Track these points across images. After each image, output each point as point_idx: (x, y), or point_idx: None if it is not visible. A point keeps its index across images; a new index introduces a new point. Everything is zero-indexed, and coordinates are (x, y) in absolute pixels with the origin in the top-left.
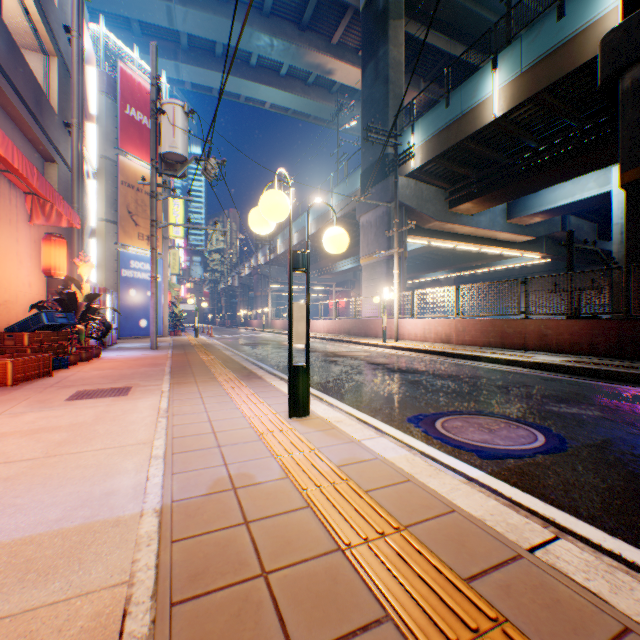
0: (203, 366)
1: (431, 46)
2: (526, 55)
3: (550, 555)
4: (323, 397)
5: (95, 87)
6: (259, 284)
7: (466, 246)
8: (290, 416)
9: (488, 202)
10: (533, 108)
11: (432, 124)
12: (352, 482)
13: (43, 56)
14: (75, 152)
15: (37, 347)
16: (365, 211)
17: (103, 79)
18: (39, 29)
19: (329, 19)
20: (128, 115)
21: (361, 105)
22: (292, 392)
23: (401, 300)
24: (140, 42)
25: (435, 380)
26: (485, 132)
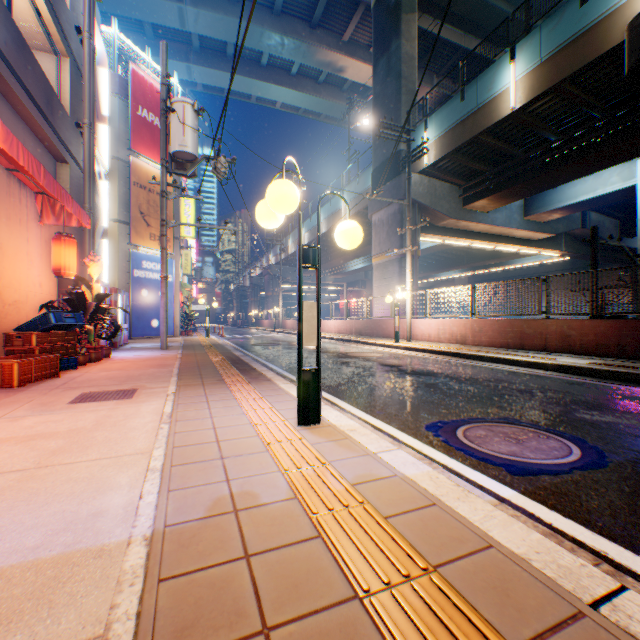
0: (211, 367)
1: (444, 40)
2: (546, 44)
3: (620, 614)
4: (335, 401)
5: (107, 88)
6: (270, 284)
7: (481, 244)
8: (299, 423)
9: (504, 198)
10: (553, 99)
11: (446, 119)
12: (369, 505)
13: (55, 57)
14: (86, 152)
15: (45, 347)
16: (377, 209)
17: (115, 81)
18: (50, 29)
19: (340, 16)
20: (140, 116)
21: (373, 102)
22: (302, 398)
23: (414, 300)
24: (153, 45)
25: (452, 383)
26: (502, 126)
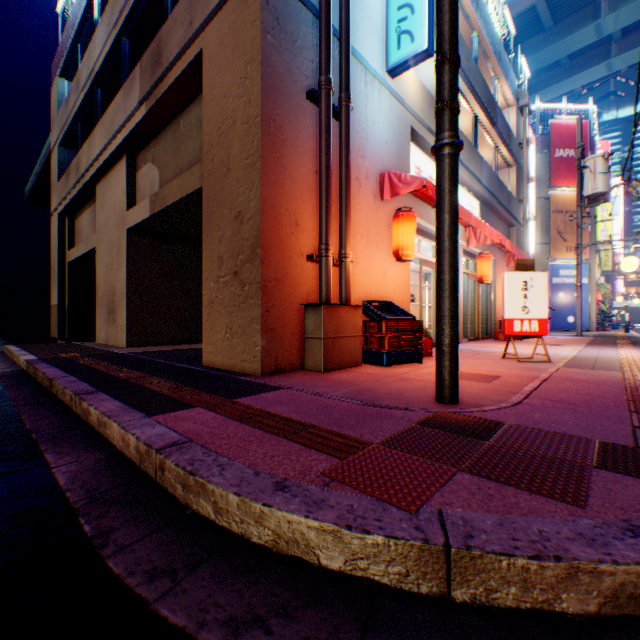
0: (610, 343)
1: None
2: None
3: None
4: None
5: (532, 160)
6: None
7: None
8: None
9: None
10: None
11: None
12: None
13: (507, 170)
14: (523, 215)
15: None
16: None
17: (536, 142)
18: (507, 161)
19: None
20: (555, 158)
21: None
22: None
23: None
24: (565, 69)
25: None
26: None
